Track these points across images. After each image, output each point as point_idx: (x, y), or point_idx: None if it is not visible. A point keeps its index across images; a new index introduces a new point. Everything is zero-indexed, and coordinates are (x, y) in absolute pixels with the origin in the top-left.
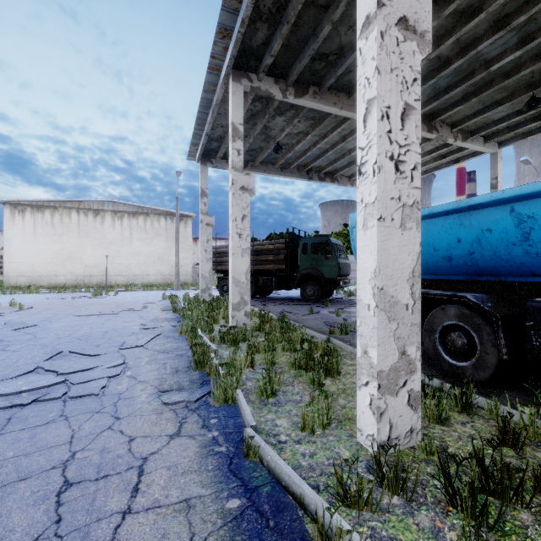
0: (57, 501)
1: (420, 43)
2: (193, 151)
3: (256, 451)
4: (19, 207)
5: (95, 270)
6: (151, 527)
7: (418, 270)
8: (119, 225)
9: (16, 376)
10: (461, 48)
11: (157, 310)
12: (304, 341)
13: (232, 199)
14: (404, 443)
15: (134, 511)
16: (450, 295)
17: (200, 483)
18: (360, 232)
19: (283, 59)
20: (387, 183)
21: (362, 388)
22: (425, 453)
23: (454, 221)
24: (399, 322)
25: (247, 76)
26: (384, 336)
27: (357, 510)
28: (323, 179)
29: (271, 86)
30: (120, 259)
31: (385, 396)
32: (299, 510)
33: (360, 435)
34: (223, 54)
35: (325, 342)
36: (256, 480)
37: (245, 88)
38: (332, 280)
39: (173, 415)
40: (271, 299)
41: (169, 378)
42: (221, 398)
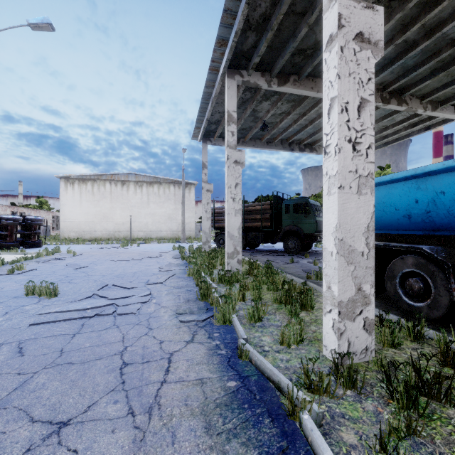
0: (120, 372)
1: (374, 50)
2: (196, 133)
3: (247, 354)
4: (70, 180)
5: (122, 227)
6: (179, 391)
7: (372, 225)
8: (140, 192)
9: (81, 299)
10: (426, 31)
11: (169, 258)
12: (285, 284)
13: (227, 171)
14: (360, 358)
15: (168, 382)
16: (409, 247)
17: (209, 371)
18: (325, 197)
19: (268, 57)
20: (346, 160)
21: (326, 314)
22: (377, 366)
23: (412, 186)
24: (356, 265)
25: (239, 73)
26: (343, 275)
27: (319, 395)
28: (303, 150)
29: (259, 79)
30: (140, 218)
31: (344, 321)
32: (277, 391)
33: (325, 350)
34: (221, 58)
35: (302, 285)
36: (247, 372)
37: (238, 82)
38: (311, 235)
39: (188, 329)
40: (259, 251)
41: (183, 305)
42: (221, 320)
